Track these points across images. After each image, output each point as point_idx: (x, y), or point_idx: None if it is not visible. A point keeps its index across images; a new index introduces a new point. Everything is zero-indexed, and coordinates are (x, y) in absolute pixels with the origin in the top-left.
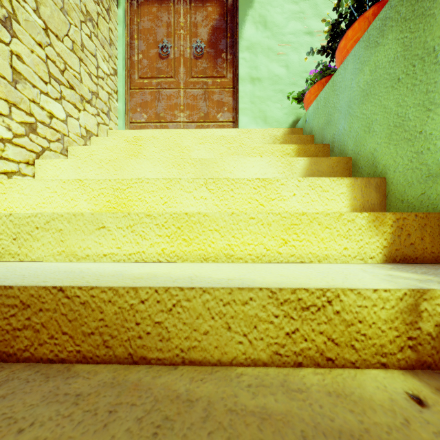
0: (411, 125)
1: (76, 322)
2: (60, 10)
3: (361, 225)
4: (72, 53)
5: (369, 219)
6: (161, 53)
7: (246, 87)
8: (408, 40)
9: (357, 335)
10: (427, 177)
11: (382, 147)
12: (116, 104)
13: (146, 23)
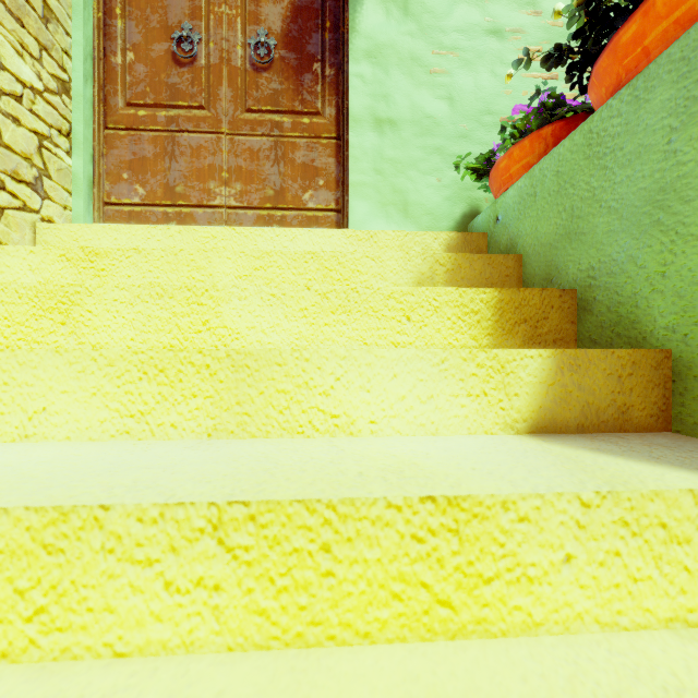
0: None
1: None
2: None
3: None
4: None
5: None
6: (177, 53)
7: (365, 138)
8: None
9: None
10: None
11: None
12: (67, 160)
13: None
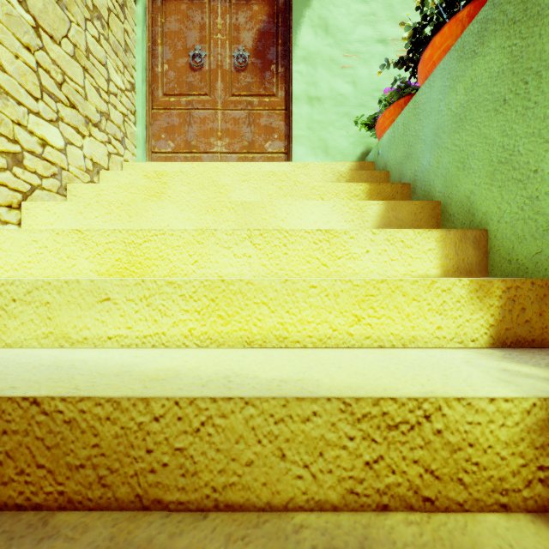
0: (522, 161)
1: (58, 449)
2: (56, 3)
3: (460, 297)
4: (73, 60)
5: (470, 288)
6: (192, 64)
7: (302, 109)
8: (517, 49)
9: (467, 465)
10: (545, 231)
11: (482, 189)
12: (134, 128)
13: (172, 24)
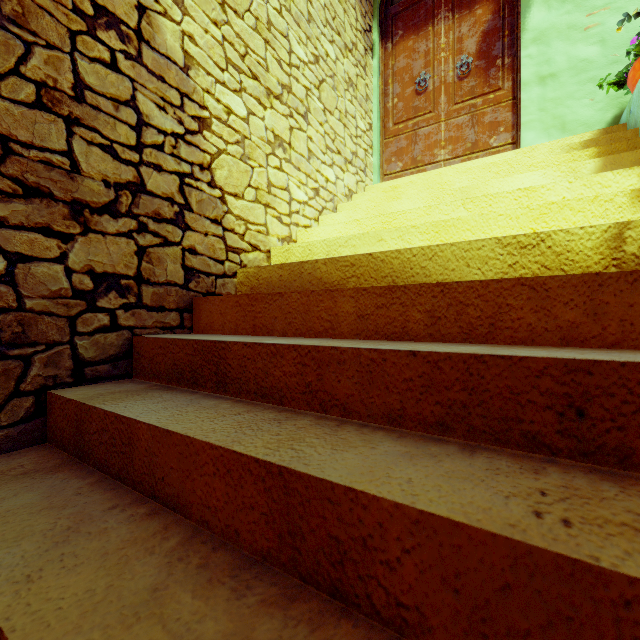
0: None
1: (378, 271)
2: (332, 89)
3: (621, 204)
4: (339, 122)
5: (632, 196)
6: (418, 90)
7: (532, 93)
8: None
9: (566, 262)
10: None
11: None
12: (371, 159)
13: (401, 63)
